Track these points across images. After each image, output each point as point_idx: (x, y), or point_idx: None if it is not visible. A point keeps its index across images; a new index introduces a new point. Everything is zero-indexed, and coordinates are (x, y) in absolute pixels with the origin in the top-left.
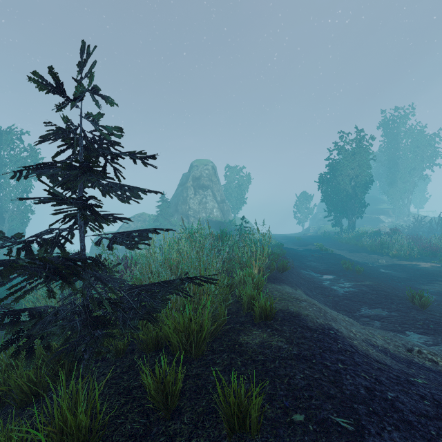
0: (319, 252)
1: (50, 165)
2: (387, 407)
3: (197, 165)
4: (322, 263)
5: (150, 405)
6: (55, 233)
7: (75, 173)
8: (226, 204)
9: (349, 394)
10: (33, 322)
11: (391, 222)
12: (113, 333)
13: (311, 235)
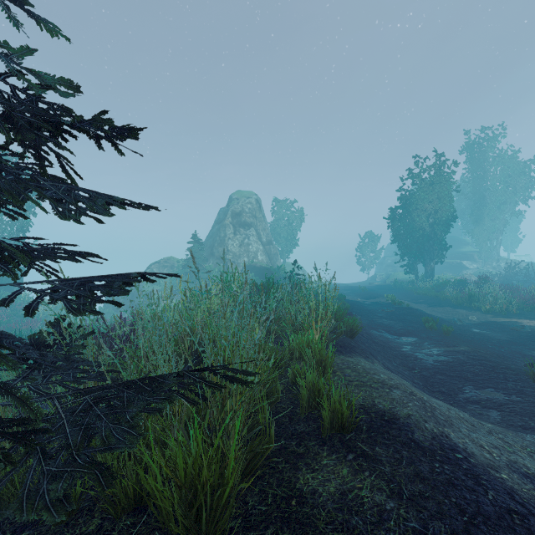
0: (391, 306)
1: None
2: None
3: (238, 198)
4: (396, 320)
5: None
6: None
7: None
8: (273, 246)
9: None
10: None
11: (477, 268)
12: None
13: (378, 285)
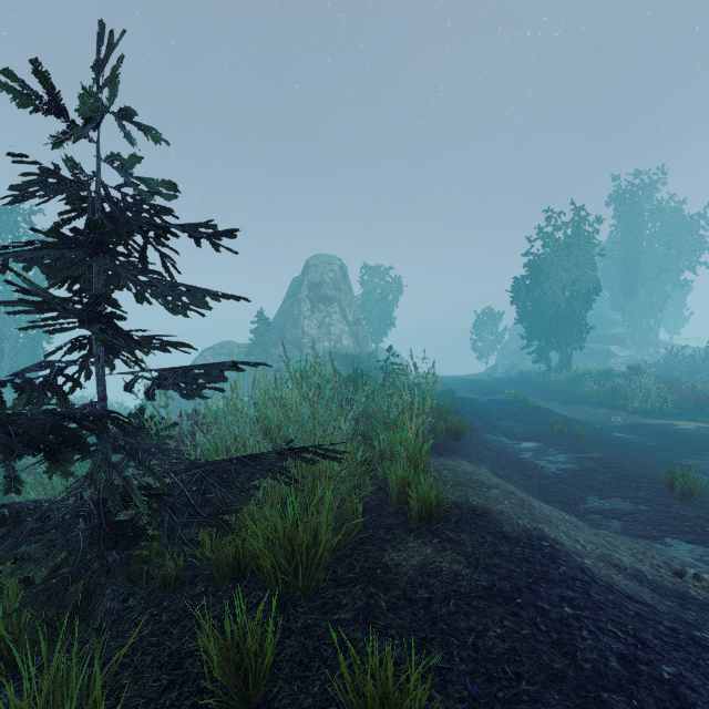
0: (513, 404)
1: (45, 247)
2: (665, 697)
3: (316, 264)
4: (518, 422)
5: (209, 701)
6: (51, 368)
7: (77, 255)
8: (362, 326)
9: (589, 670)
10: (2, 533)
11: (629, 355)
12: (142, 558)
13: (499, 378)
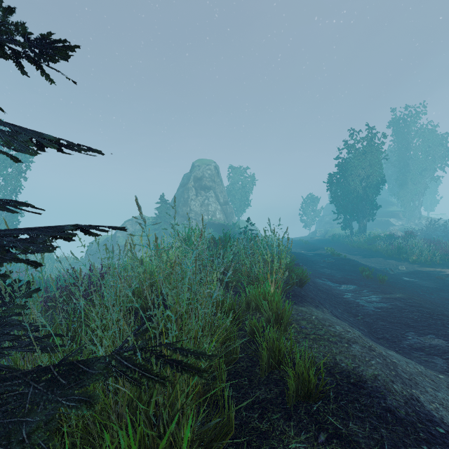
0: (331, 257)
1: None
2: None
3: (199, 165)
4: (336, 270)
5: None
6: None
7: None
8: (229, 206)
9: None
10: None
11: (402, 225)
12: None
13: (318, 239)
